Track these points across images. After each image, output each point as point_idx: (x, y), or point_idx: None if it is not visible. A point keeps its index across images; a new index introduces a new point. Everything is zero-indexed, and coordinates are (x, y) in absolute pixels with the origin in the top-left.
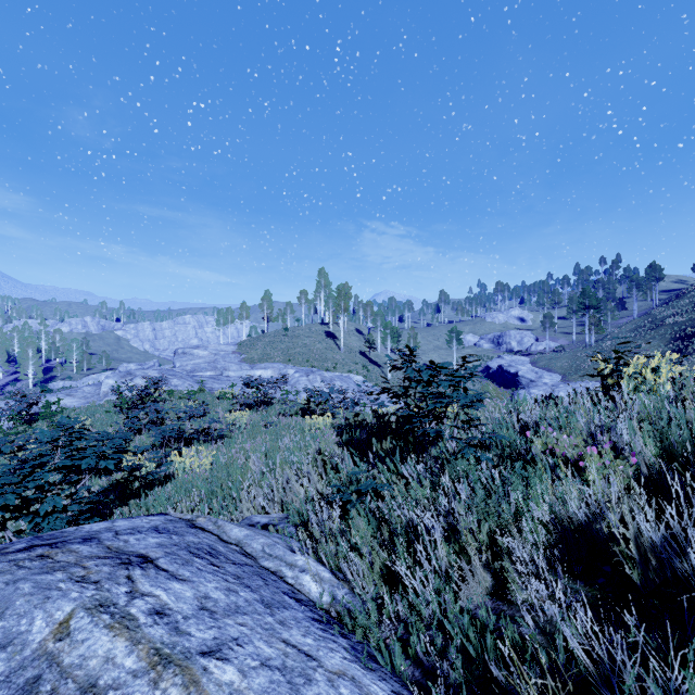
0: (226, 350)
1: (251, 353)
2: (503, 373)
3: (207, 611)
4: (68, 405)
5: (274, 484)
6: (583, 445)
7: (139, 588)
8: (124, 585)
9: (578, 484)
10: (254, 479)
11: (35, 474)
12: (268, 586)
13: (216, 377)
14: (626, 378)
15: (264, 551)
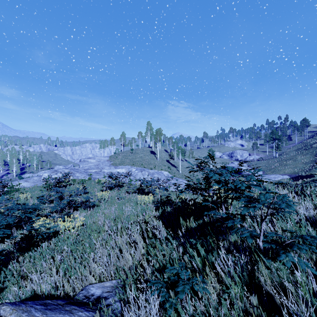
0: (104, 159)
1: (115, 161)
2: None
3: None
4: (25, 186)
5: (110, 253)
6: None
7: None
8: None
9: None
10: (102, 242)
11: None
12: None
13: (98, 172)
14: None
15: None
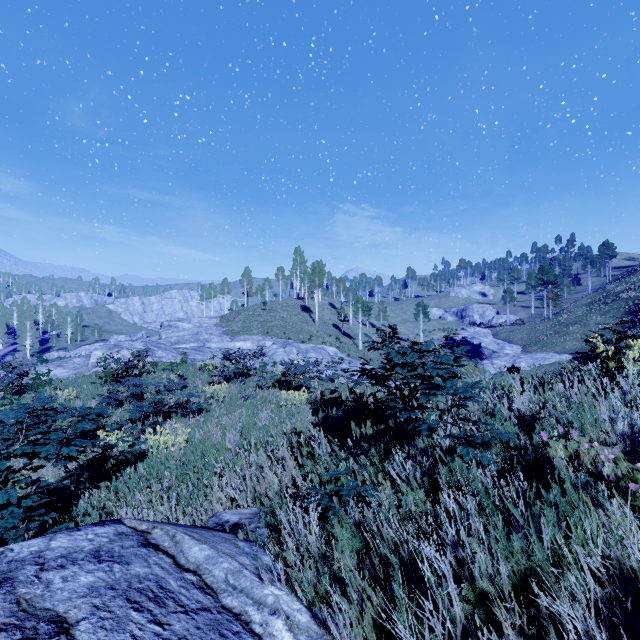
0: (208, 323)
1: (232, 326)
2: (467, 344)
3: None
4: (59, 376)
5: (246, 473)
6: (621, 457)
7: None
8: None
9: (625, 513)
10: (227, 462)
11: None
12: None
13: (199, 348)
14: (631, 362)
15: (227, 581)
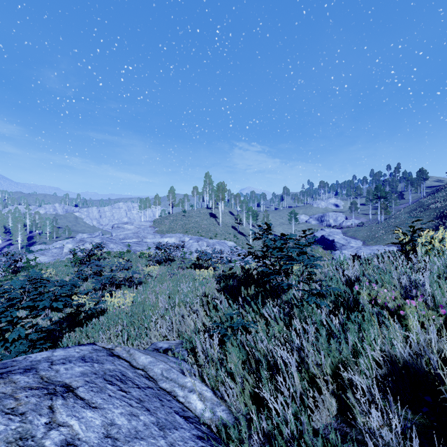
0: (145, 225)
1: (161, 227)
2: (324, 240)
3: (111, 439)
4: (42, 261)
5: (173, 319)
6: (400, 297)
7: (57, 418)
8: (45, 416)
9: (398, 328)
10: (160, 314)
11: (5, 312)
12: (164, 407)
13: (138, 242)
14: (420, 245)
15: (162, 374)
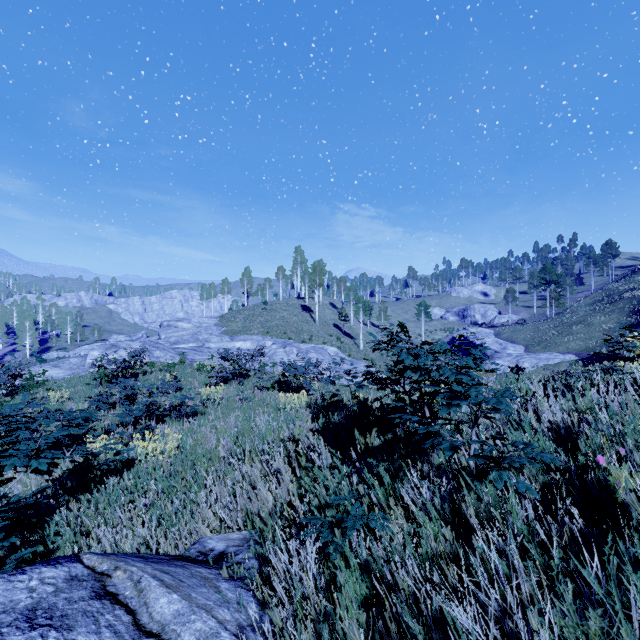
0: (208, 322)
1: (232, 325)
2: (469, 344)
3: None
4: (54, 376)
5: (237, 490)
6: None
7: None
8: None
9: None
10: (218, 474)
11: None
12: None
13: (197, 348)
14: None
15: None
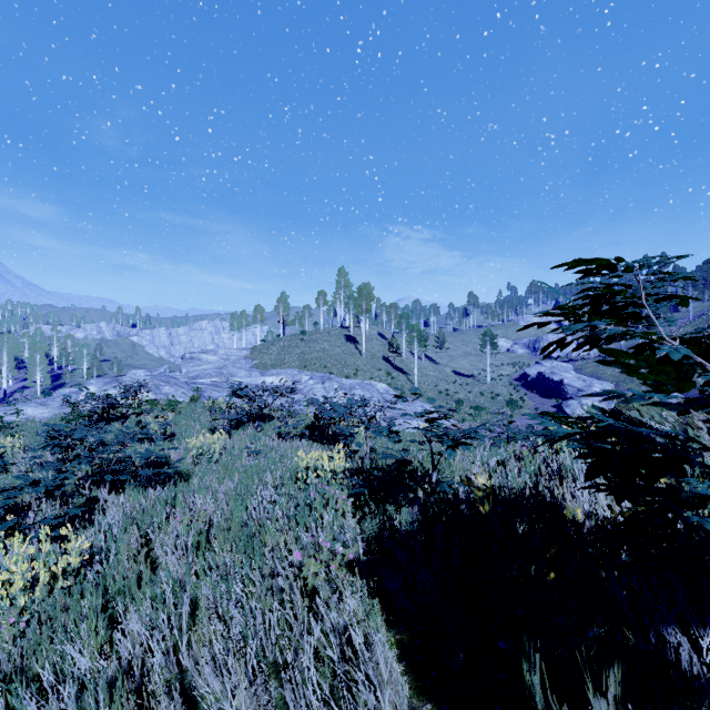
0: (237, 355)
1: (264, 358)
2: (544, 380)
3: None
4: (37, 417)
5: None
6: None
7: None
8: None
9: None
10: None
11: None
12: None
13: (219, 384)
14: None
15: None
